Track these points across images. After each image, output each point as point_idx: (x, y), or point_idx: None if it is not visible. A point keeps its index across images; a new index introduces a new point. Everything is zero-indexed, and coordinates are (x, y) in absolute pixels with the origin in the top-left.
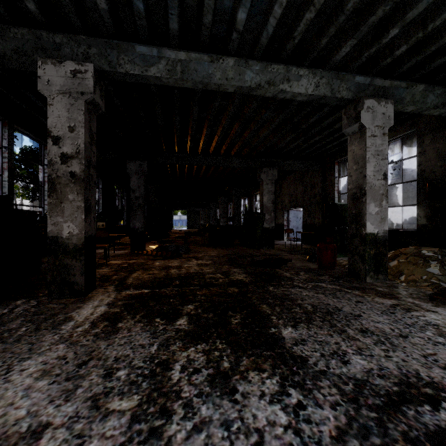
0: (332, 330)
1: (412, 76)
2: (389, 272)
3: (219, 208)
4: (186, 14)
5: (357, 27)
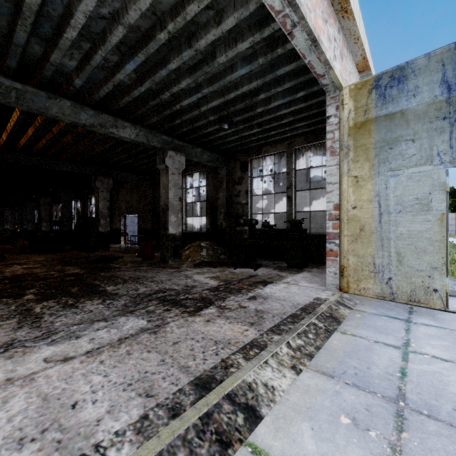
0: (136, 283)
1: (195, 142)
2: (185, 257)
3: (37, 208)
4: (25, 60)
5: (158, 112)
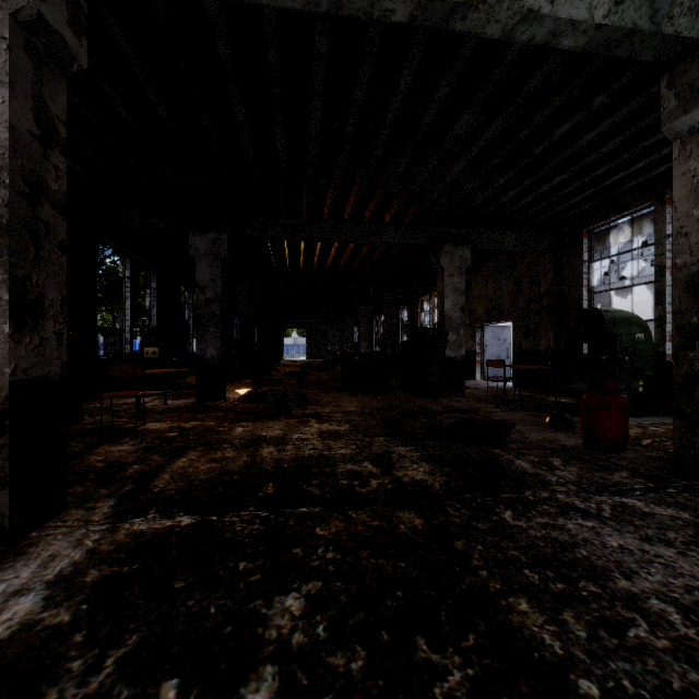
0: None
1: None
2: None
3: (357, 324)
4: None
5: None
